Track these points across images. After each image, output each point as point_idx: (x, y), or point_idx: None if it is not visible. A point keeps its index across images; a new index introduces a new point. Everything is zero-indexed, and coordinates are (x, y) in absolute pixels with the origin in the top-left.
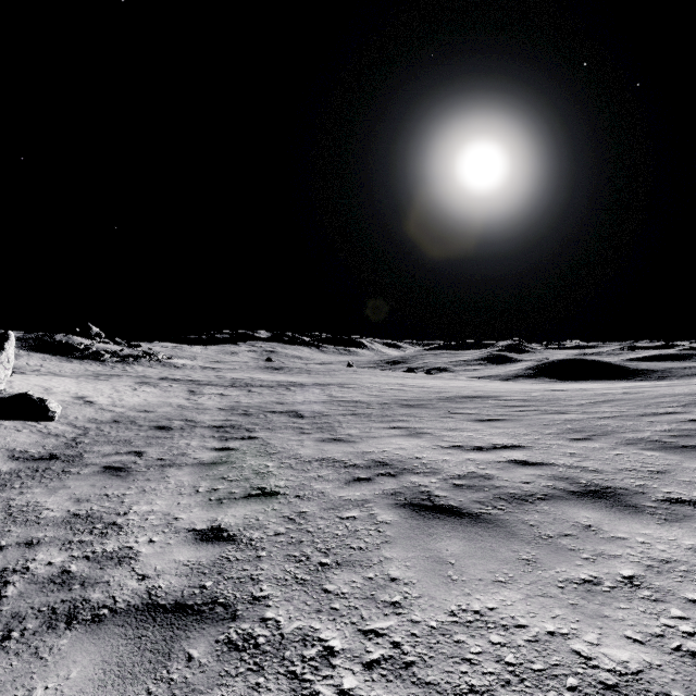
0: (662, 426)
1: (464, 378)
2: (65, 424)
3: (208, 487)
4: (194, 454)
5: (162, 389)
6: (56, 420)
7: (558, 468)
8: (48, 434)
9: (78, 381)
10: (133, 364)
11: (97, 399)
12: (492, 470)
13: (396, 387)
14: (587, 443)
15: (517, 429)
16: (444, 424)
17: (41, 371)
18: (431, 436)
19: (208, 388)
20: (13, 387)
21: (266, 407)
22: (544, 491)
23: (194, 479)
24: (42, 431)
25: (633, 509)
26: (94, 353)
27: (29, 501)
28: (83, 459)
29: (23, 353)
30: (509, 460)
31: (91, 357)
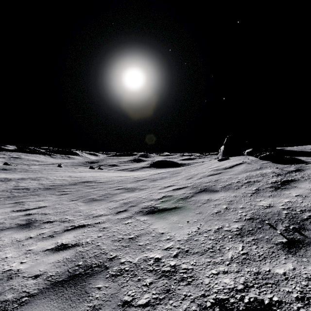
0: (105, 192)
1: (108, 171)
2: None
3: None
4: None
5: None
6: None
7: (36, 215)
8: None
9: None
10: None
11: None
12: (8, 220)
13: (63, 178)
14: (73, 201)
15: (65, 197)
16: (42, 198)
17: None
18: (21, 206)
19: None
20: None
21: None
22: (11, 226)
23: None
24: None
25: (27, 228)
26: None
27: None
28: None
29: None
30: (25, 214)
31: None
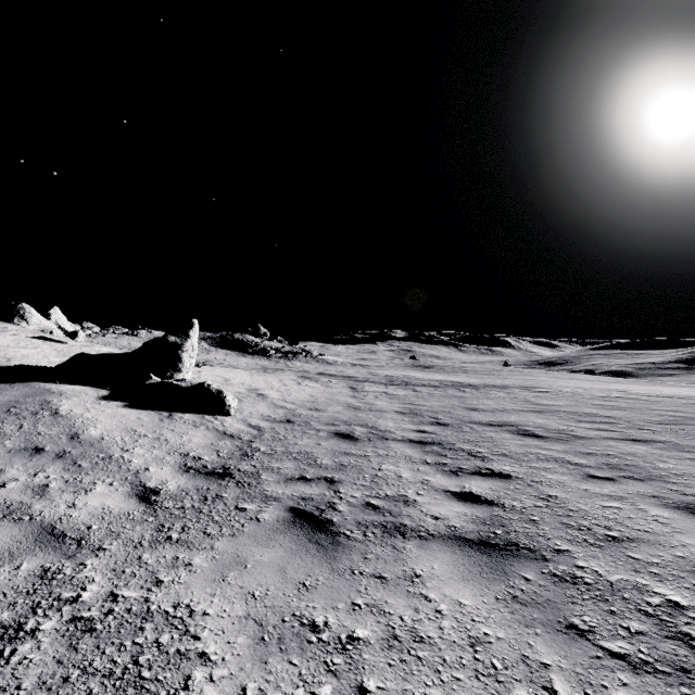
0: None
1: None
2: (240, 421)
3: (575, 682)
4: (422, 501)
5: (323, 385)
6: (231, 415)
7: None
8: (223, 433)
9: (251, 373)
10: (292, 360)
11: (268, 392)
12: None
13: (620, 395)
14: None
15: None
16: None
17: (224, 364)
18: None
19: (368, 385)
20: (200, 377)
21: (459, 414)
22: None
23: (489, 606)
24: (218, 429)
25: None
26: (262, 350)
27: (179, 603)
28: (260, 483)
29: (212, 349)
30: None
31: (260, 353)
